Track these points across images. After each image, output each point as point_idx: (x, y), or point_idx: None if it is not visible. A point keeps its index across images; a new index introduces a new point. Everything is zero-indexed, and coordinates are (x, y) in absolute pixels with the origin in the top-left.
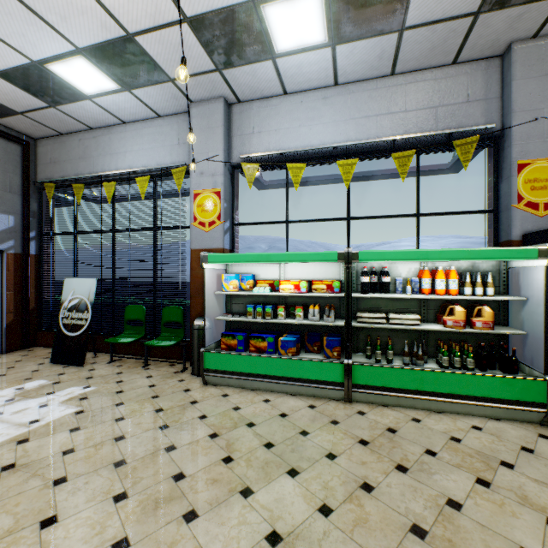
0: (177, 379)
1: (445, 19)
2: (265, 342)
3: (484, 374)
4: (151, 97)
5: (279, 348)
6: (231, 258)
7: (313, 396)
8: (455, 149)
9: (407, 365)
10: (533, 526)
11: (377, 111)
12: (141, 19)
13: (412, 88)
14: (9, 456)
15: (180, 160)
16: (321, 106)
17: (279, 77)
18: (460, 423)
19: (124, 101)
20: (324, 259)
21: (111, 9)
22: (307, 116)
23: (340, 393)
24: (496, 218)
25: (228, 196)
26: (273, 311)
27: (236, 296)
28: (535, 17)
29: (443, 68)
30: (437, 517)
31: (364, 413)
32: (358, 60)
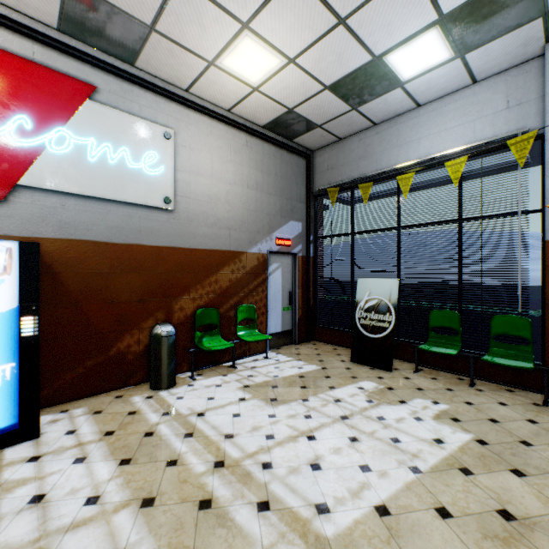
0: None
1: None
2: None
3: None
4: (487, 55)
5: None
6: None
7: None
8: None
9: None
10: None
11: None
12: None
13: None
14: (481, 493)
15: (509, 128)
16: None
17: None
18: None
19: (442, 75)
20: None
21: None
22: None
23: None
24: None
25: None
26: None
27: None
28: None
29: None
30: None
31: None
32: None
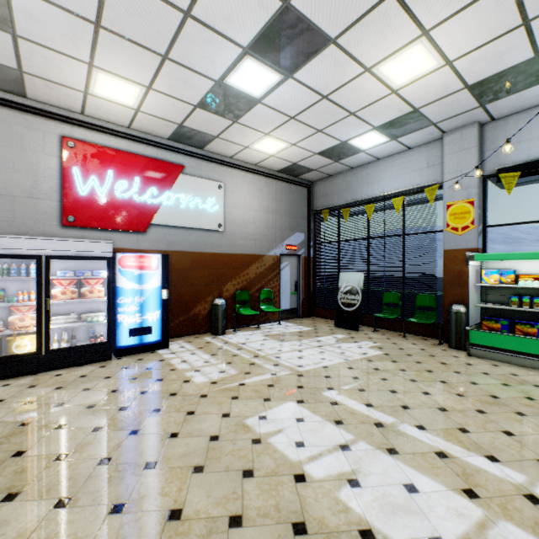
0: (439, 349)
1: None
2: (534, 328)
3: None
4: (410, 138)
5: None
6: (499, 256)
7: None
8: None
9: None
10: None
11: None
12: (429, 98)
13: None
14: (371, 365)
15: (428, 179)
16: None
17: None
18: None
19: (387, 146)
20: None
21: (410, 101)
22: None
23: None
24: None
25: (480, 203)
26: None
27: (492, 288)
28: None
29: None
30: None
31: None
32: None
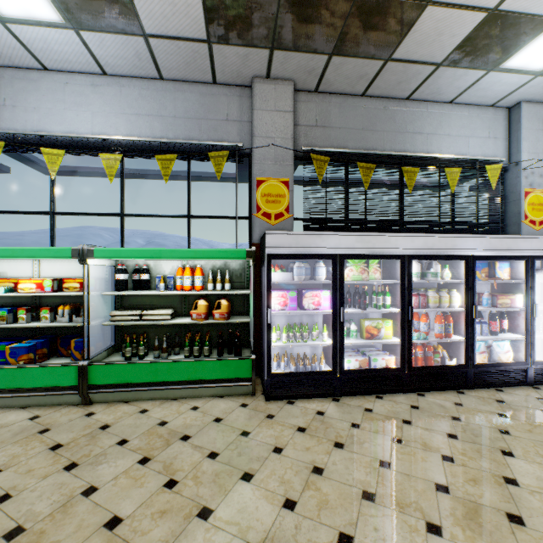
0: None
1: (183, 38)
2: None
3: (207, 359)
4: None
5: (8, 357)
6: None
7: (50, 404)
8: (211, 160)
9: (156, 358)
10: (148, 491)
11: (148, 111)
12: None
13: (181, 97)
14: None
15: None
16: (90, 93)
17: (25, 47)
18: (184, 406)
19: None
20: (56, 256)
21: None
22: (74, 100)
23: (77, 397)
24: (250, 224)
25: None
26: (15, 314)
27: None
28: (259, 61)
29: (208, 86)
30: (55, 510)
31: (94, 413)
32: (115, 54)
